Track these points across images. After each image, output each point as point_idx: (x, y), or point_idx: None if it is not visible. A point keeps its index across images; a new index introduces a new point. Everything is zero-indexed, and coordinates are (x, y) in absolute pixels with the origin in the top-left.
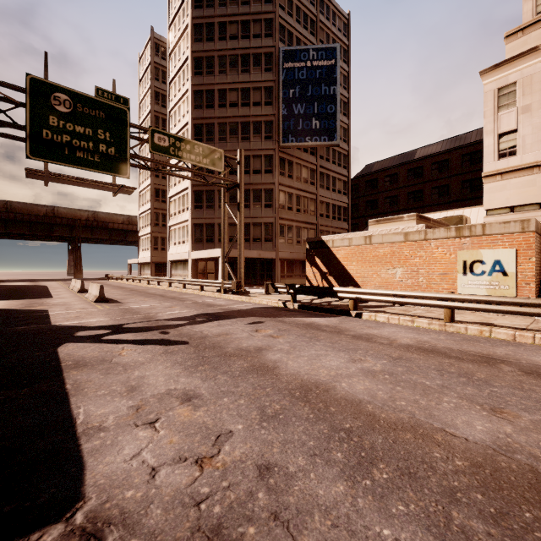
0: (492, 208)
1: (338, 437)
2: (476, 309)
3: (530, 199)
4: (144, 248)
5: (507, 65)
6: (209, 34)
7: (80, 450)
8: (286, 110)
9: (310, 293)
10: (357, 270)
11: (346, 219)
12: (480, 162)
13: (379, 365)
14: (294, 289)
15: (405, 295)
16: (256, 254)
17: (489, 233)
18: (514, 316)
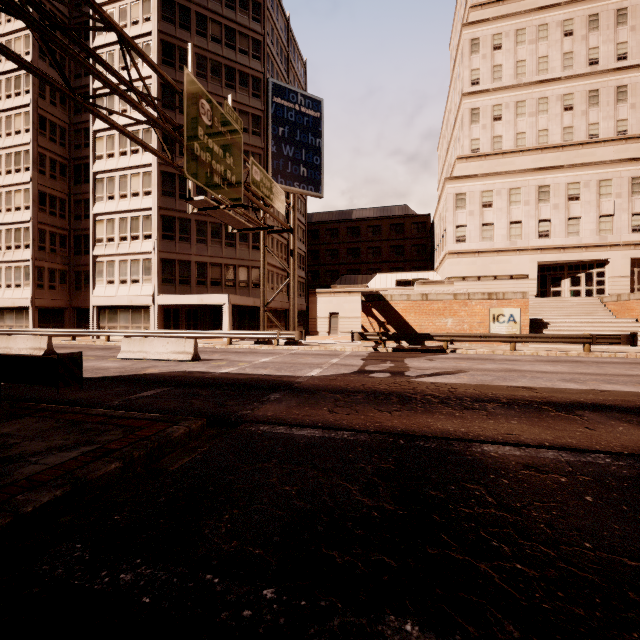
0: (452, 276)
1: (632, 378)
2: (529, 342)
3: (473, 273)
4: (3, 284)
5: (462, 180)
6: (183, 19)
7: (615, 390)
8: (275, 147)
9: (407, 339)
10: (415, 320)
11: (304, 268)
12: (403, 233)
13: (563, 366)
14: (387, 336)
15: (488, 336)
16: (252, 301)
17: (506, 298)
18: (519, 346)
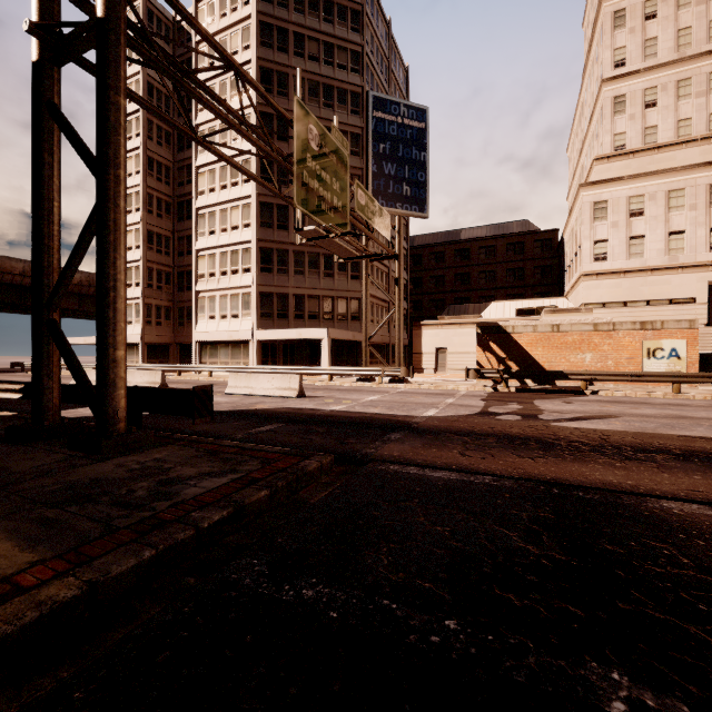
0: (589, 302)
1: None
2: (701, 382)
3: (617, 298)
4: None
5: (601, 185)
6: (281, 42)
7: None
8: (375, 166)
9: (534, 377)
10: (543, 355)
11: (405, 298)
12: (523, 253)
13: None
14: (509, 374)
15: (642, 375)
16: (351, 335)
17: (666, 328)
18: (684, 388)
